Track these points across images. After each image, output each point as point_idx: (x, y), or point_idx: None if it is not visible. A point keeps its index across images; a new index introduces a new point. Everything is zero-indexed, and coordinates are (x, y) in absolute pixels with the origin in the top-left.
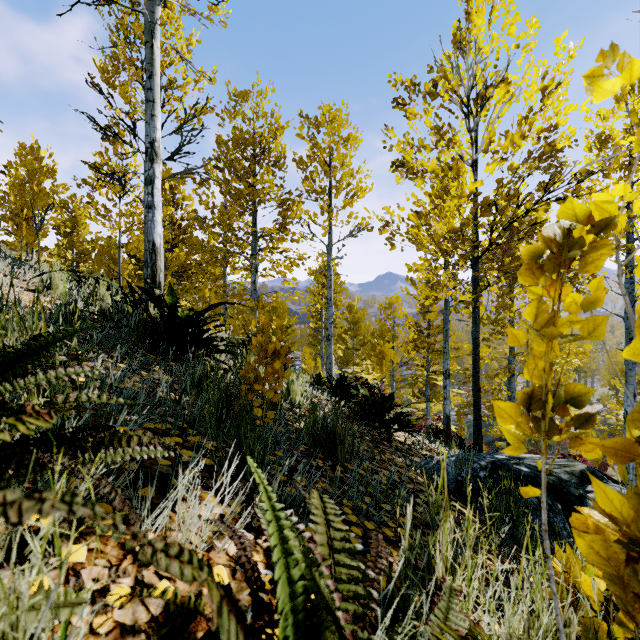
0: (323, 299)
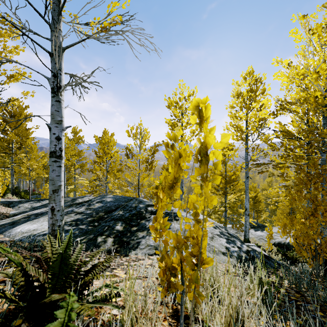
0: None
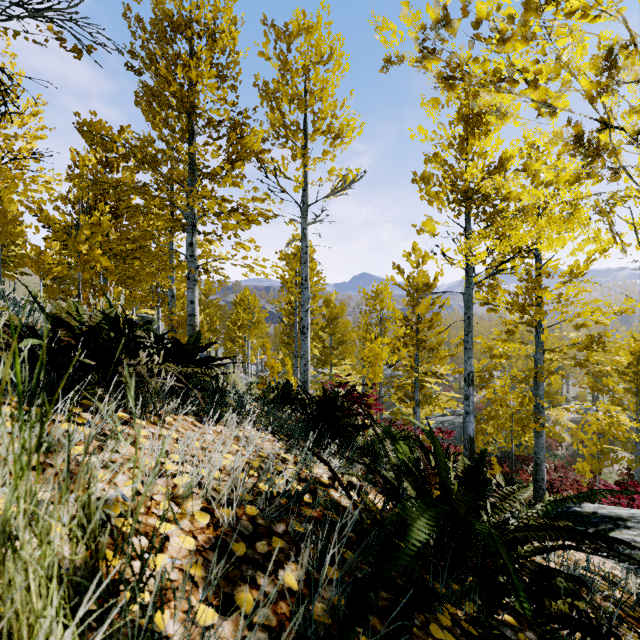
0: (297, 288)
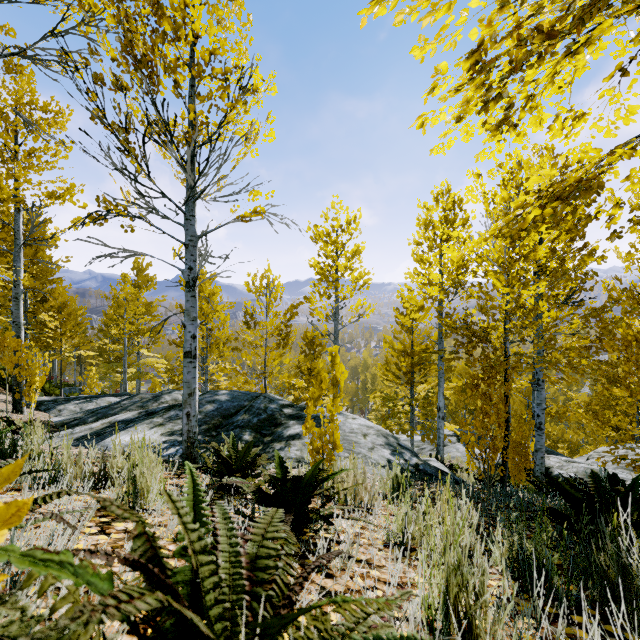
0: None
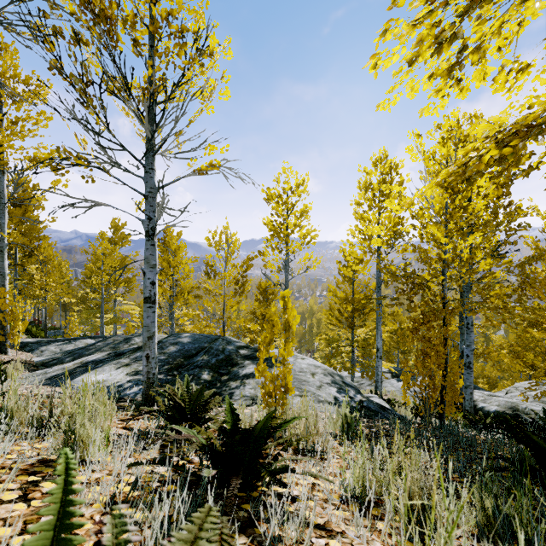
0: None
